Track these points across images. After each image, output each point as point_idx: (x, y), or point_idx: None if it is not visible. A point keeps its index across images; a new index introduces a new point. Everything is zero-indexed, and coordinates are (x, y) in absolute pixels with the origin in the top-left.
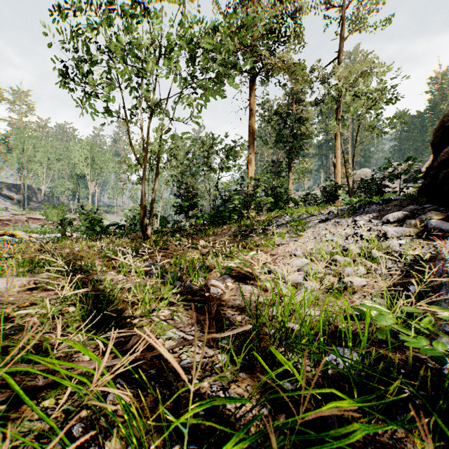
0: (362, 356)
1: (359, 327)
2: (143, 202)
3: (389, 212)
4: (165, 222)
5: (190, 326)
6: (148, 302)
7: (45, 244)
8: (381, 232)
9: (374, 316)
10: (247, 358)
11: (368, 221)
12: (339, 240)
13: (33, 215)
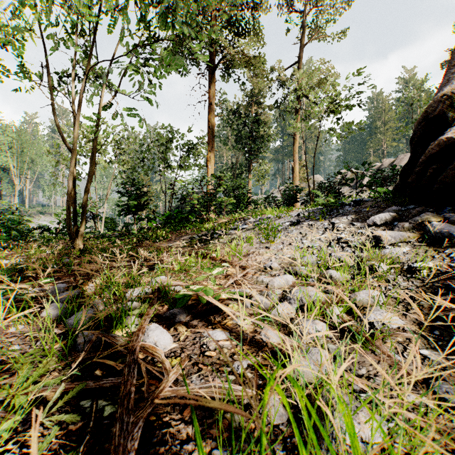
0: None
1: None
2: (70, 198)
3: (370, 214)
4: (112, 224)
5: None
6: None
7: None
8: (369, 237)
9: None
10: None
11: (349, 224)
12: (321, 247)
13: None
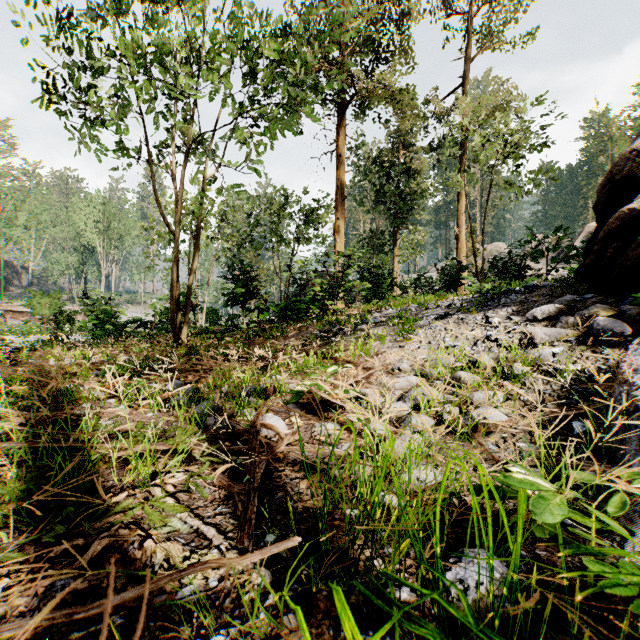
0: (512, 586)
1: (505, 524)
2: (174, 288)
3: (536, 305)
4: (214, 316)
5: (215, 505)
6: (149, 459)
7: (19, 352)
8: (525, 335)
9: (532, 503)
10: (304, 577)
11: (506, 318)
12: (465, 346)
13: (13, 306)
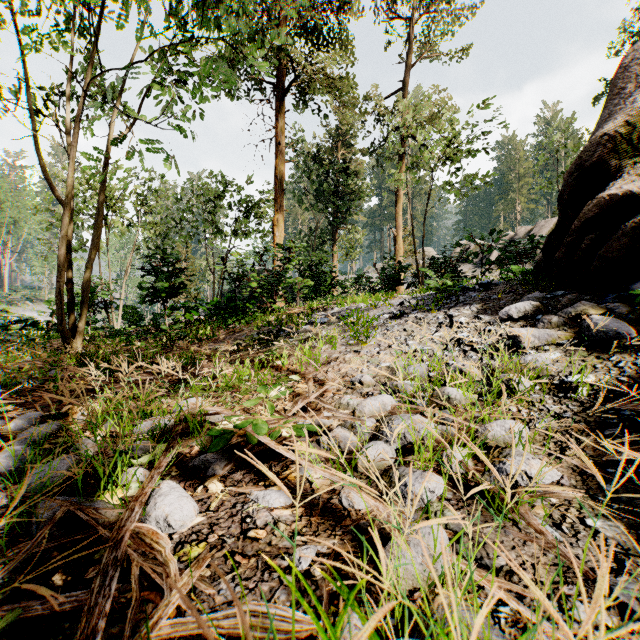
0: None
1: None
2: (62, 277)
3: (502, 303)
4: (135, 316)
5: None
6: None
7: None
8: (503, 337)
9: None
10: None
11: (474, 317)
12: (434, 350)
13: None
